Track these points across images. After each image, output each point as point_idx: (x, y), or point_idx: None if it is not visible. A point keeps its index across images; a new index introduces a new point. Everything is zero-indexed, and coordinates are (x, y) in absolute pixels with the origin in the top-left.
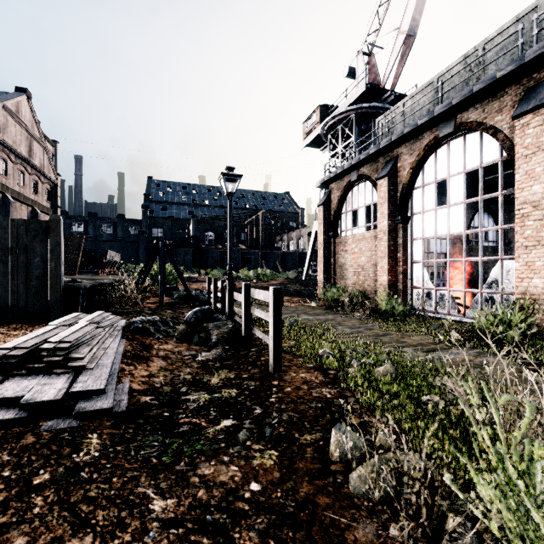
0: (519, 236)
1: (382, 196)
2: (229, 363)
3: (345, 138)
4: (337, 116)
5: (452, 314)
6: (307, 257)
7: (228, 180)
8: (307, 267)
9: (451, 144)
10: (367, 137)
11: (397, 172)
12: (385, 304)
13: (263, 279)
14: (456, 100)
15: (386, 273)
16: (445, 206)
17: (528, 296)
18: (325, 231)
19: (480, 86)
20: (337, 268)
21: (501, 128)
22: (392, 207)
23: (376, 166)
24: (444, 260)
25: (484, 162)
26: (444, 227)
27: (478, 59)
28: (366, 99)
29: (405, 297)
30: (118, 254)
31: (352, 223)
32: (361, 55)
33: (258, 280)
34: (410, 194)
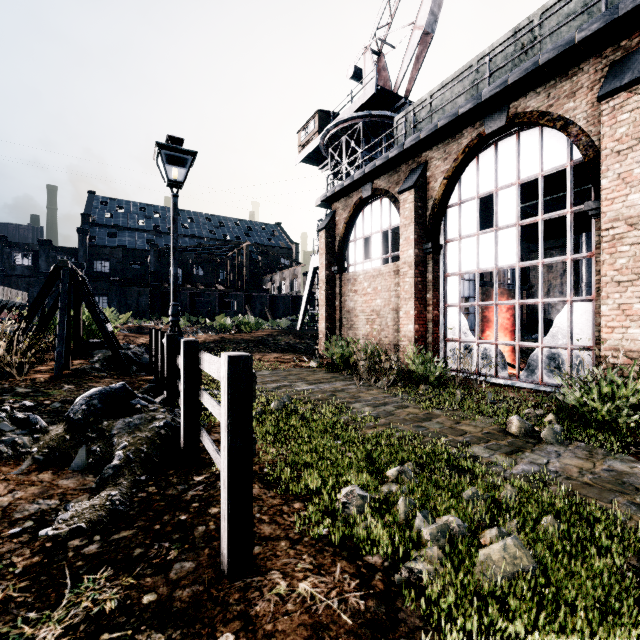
0: (608, 268)
1: (407, 216)
2: (125, 536)
3: (350, 155)
4: (340, 124)
5: (501, 377)
6: (303, 301)
7: (173, 162)
8: (303, 313)
9: (500, 145)
10: (376, 154)
11: (426, 183)
12: (417, 365)
13: (245, 329)
14: (513, 77)
15: (412, 320)
16: (491, 230)
17: (621, 353)
18: (328, 265)
19: (550, 55)
20: (344, 314)
21: (573, 119)
22: (420, 231)
23: (396, 176)
24: (489, 303)
25: (545, 169)
26: (490, 258)
27: (532, 35)
28: (376, 106)
29: (437, 352)
30: (23, 293)
31: (363, 255)
32: (369, 52)
33: (238, 330)
34: (442, 214)
